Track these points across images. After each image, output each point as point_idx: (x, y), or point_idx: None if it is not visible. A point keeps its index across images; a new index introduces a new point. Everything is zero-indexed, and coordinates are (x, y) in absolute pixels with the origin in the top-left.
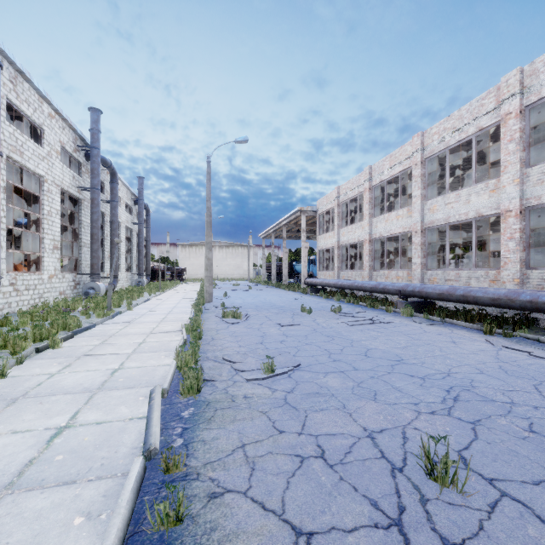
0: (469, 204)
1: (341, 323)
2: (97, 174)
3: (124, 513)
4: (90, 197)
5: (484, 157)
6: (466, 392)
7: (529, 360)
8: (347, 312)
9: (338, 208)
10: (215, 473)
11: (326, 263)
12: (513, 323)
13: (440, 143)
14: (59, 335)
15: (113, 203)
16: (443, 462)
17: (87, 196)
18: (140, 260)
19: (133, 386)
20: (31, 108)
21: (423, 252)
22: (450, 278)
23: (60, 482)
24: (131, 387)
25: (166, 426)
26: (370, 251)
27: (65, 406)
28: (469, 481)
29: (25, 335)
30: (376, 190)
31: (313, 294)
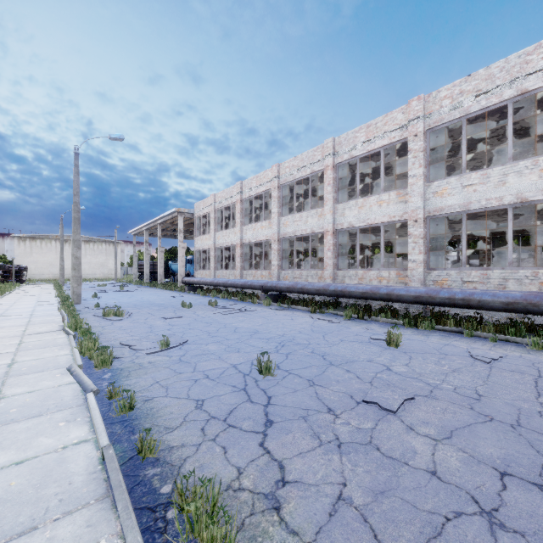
0: (307, 224)
1: (217, 313)
2: None
3: (98, 409)
4: None
5: (319, 189)
6: (289, 342)
7: (327, 324)
8: (222, 305)
9: (214, 213)
10: (144, 394)
11: (203, 263)
12: (329, 305)
13: (290, 175)
14: None
15: None
16: (266, 364)
17: None
18: None
19: (42, 370)
20: None
21: (280, 256)
22: (297, 276)
23: (29, 417)
24: (41, 371)
25: (94, 384)
26: (242, 254)
27: None
28: (278, 372)
29: None
30: (246, 202)
31: (191, 292)
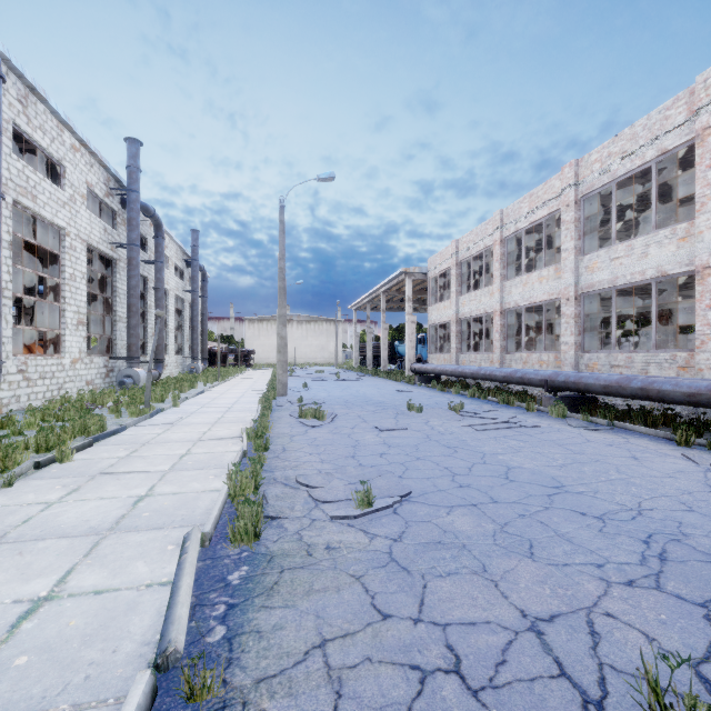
0: (647, 259)
1: (465, 426)
2: (136, 225)
3: None
4: (127, 257)
5: (665, 193)
6: (676, 546)
7: None
8: (471, 411)
9: (456, 268)
10: (274, 704)
11: (440, 343)
12: None
13: (603, 174)
14: (74, 441)
15: (158, 264)
16: (688, 707)
17: (123, 255)
18: (195, 339)
19: (161, 525)
20: (48, 137)
21: (578, 327)
22: (618, 363)
23: None
24: (158, 528)
25: (202, 600)
26: (502, 327)
27: (54, 560)
28: None
29: (27, 443)
30: (510, 243)
31: (423, 384)
